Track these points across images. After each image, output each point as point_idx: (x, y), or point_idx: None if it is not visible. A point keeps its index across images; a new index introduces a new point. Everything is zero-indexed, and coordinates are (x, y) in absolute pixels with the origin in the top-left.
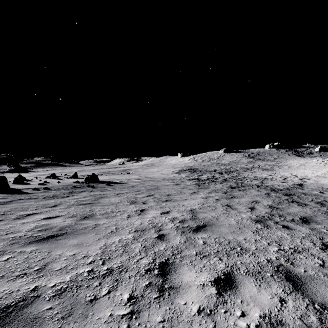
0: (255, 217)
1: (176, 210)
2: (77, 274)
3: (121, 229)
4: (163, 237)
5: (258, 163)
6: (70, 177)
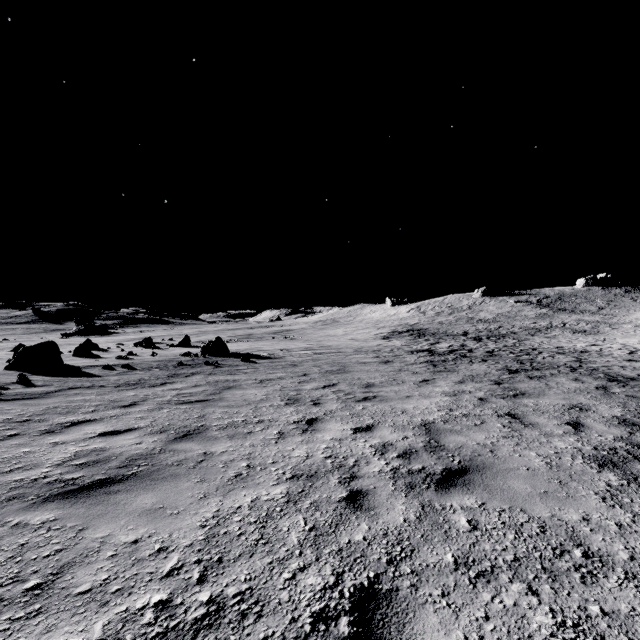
0: (594, 450)
1: (387, 423)
2: (125, 614)
3: (260, 469)
4: (361, 500)
5: (561, 317)
6: (177, 345)
